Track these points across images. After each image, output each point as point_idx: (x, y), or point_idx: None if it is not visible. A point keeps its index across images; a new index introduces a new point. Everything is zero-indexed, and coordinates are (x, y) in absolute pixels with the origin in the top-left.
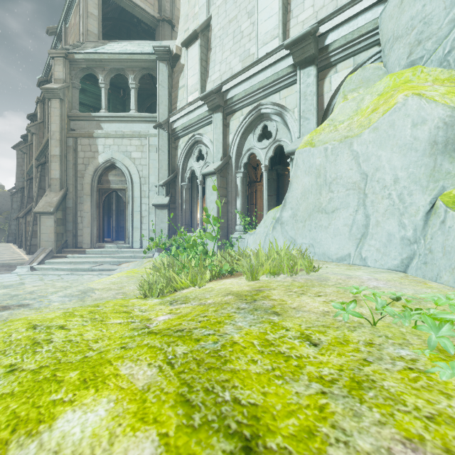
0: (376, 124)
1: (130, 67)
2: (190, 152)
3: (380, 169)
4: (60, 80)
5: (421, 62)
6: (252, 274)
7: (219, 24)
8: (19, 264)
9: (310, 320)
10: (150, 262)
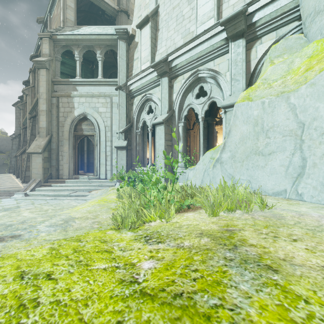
0: (313, 80)
1: (98, 45)
2: (142, 107)
3: (318, 119)
4: (46, 55)
5: None
6: (213, 211)
7: (165, 11)
8: (16, 191)
9: (318, 282)
10: (113, 190)
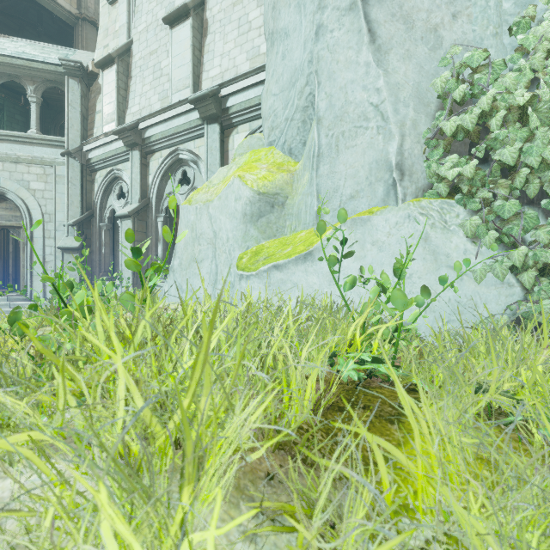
0: (221, 194)
1: (29, 76)
2: (110, 188)
3: (221, 230)
4: None
5: (275, 145)
6: None
7: (140, 52)
8: None
9: None
10: None
